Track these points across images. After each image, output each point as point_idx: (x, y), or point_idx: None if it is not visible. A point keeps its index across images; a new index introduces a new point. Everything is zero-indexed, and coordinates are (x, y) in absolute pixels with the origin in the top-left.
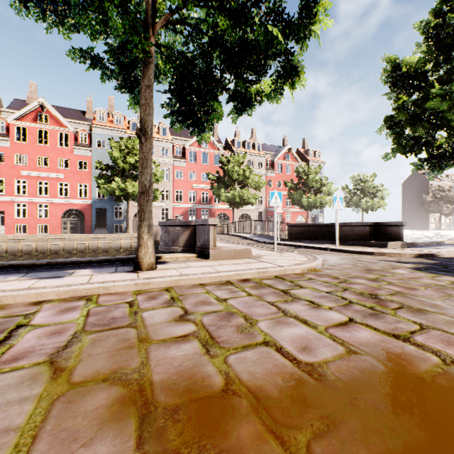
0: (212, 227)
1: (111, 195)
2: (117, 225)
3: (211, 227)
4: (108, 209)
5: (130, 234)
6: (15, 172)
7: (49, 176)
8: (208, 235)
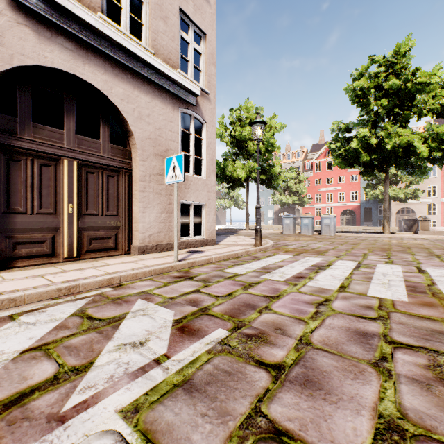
0: (420, 221)
1: (374, 199)
2: (380, 220)
3: (419, 221)
4: (373, 208)
5: (390, 227)
6: (315, 190)
7: (332, 190)
8: (418, 224)
